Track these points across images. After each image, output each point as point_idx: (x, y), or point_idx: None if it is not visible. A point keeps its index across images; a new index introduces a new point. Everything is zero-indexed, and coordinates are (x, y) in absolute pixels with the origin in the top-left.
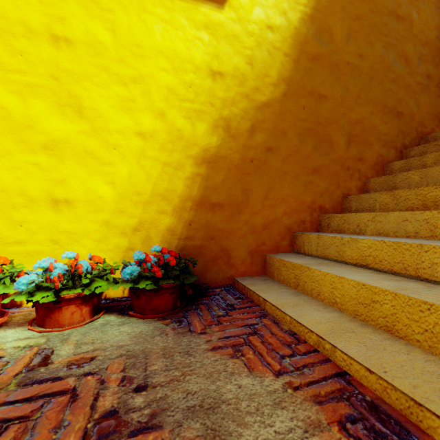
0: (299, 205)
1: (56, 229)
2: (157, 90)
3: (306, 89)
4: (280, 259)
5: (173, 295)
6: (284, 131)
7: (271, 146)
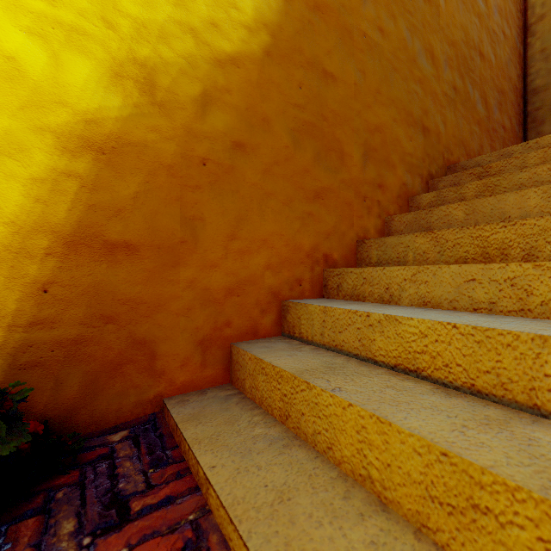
0: (292, 253)
1: None
2: None
3: (305, 55)
4: (256, 357)
5: None
6: (266, 118)
7: (242, 141)
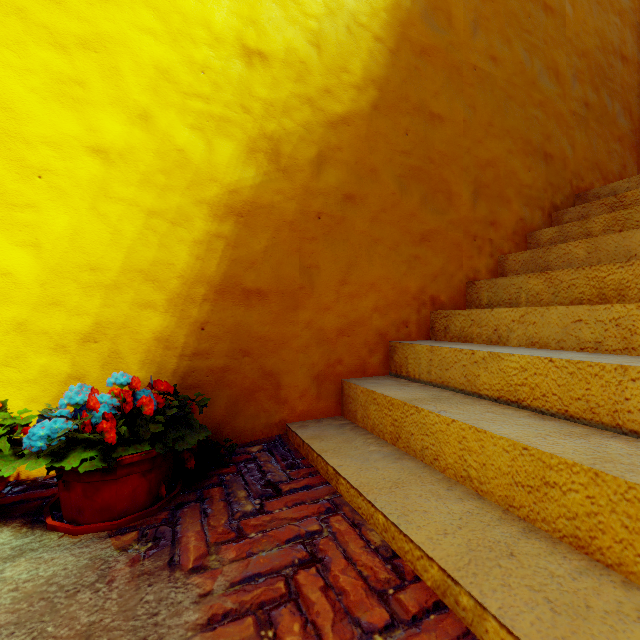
0: (399, 296)
1: None
2: (134, 69)
3: (411, 102)
4: (368, 390)
5: (151, 474)
6: (374, 169)
7: (352, 193)
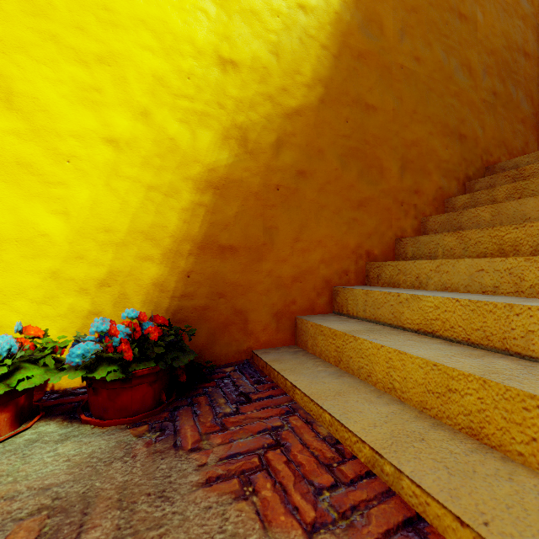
0: (341, 250)
1: None
2: (137, 77)
3: (350, 96)
4: (316, 324)
5: (155, 385)
6: (321, 150)
7: (303, 169)
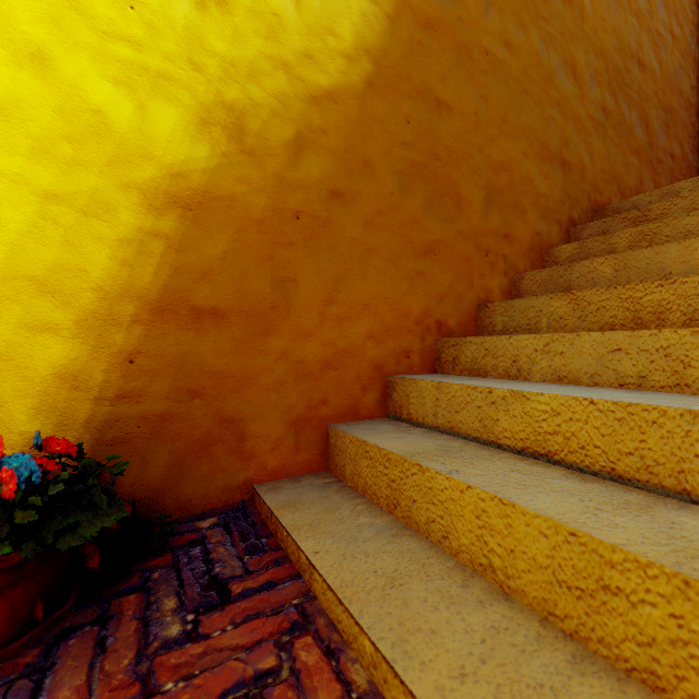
0: (399, 320)
1: None
2: None
3: (413, 83)
4: (358, 439)
5: (14, 591)
6: (368, 161)
7: (340, 189)
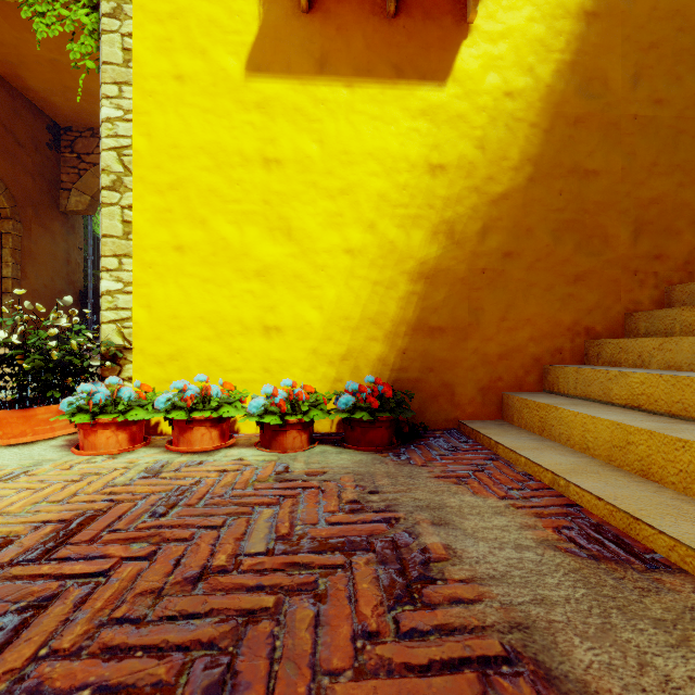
0: (553, 328)
1: (268, 358)
2: (366, 199)
3: (565, 167)
4: (522, 398)
5: (389, 429)
6: (529, 229)
7: (510, 251)
